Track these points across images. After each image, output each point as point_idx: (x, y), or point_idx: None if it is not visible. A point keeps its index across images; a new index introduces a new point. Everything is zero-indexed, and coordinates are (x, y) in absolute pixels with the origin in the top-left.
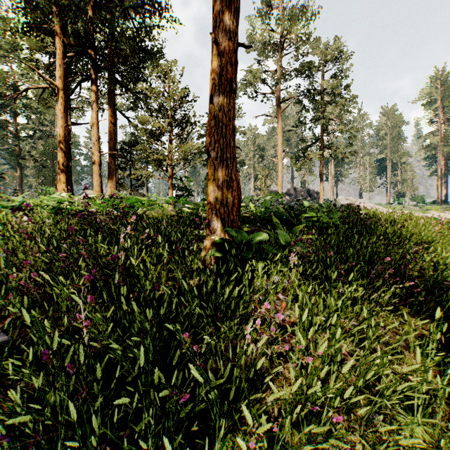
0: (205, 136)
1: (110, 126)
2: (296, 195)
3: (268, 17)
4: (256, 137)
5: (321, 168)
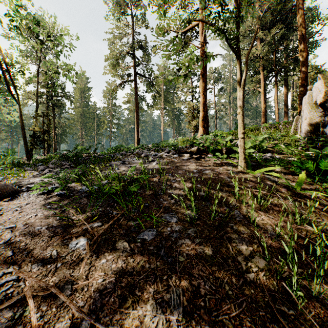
0: None
1: (284, 94)
2: None
3: None
4: None
5: None
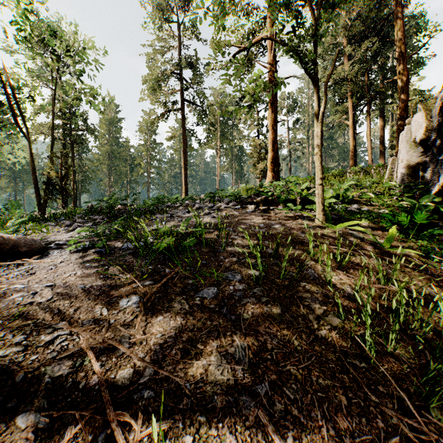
0: None
1: (380, 128)
2: None
3: None
4: None
5: None
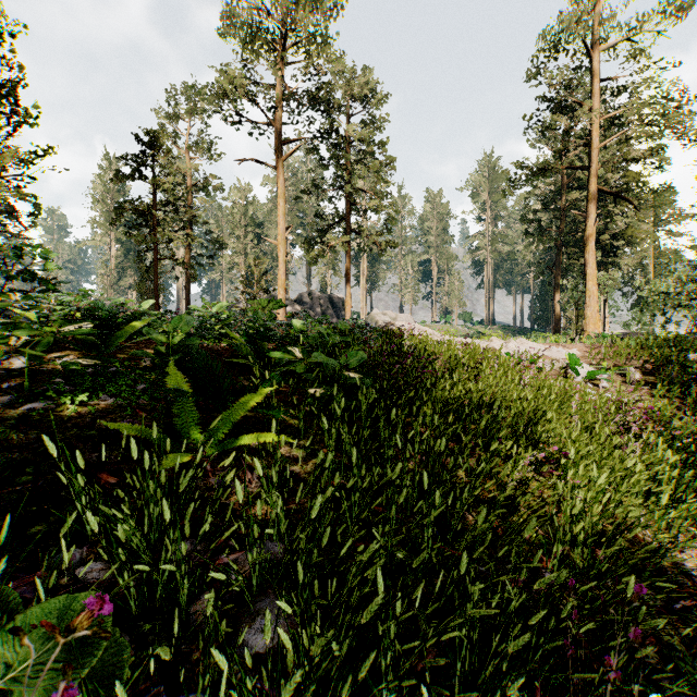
0: (132, 177)
1: None
2: (312, 305)
3: None
4: (249, 203)
5: (348, 263)
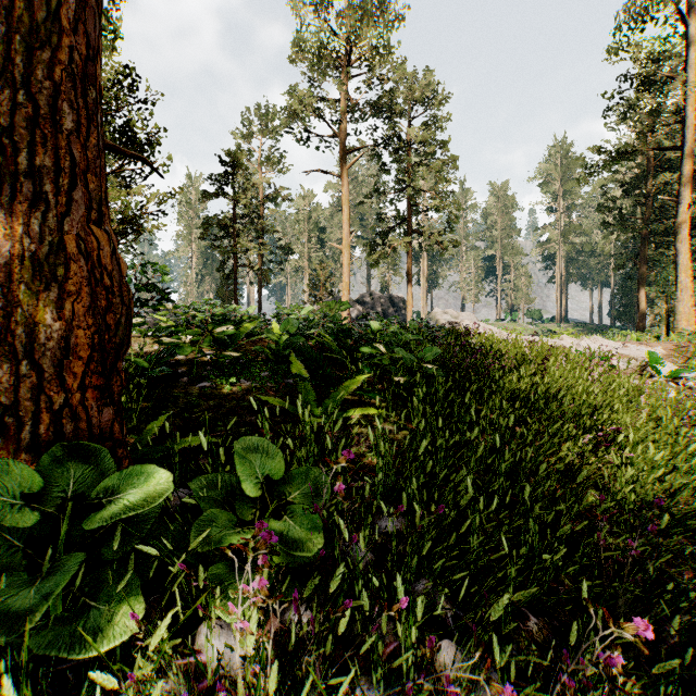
0: (216, 196)
1: None
2: (373, 305)
3: (325, 7)
4: (312, 209)
5: (409, 264)
